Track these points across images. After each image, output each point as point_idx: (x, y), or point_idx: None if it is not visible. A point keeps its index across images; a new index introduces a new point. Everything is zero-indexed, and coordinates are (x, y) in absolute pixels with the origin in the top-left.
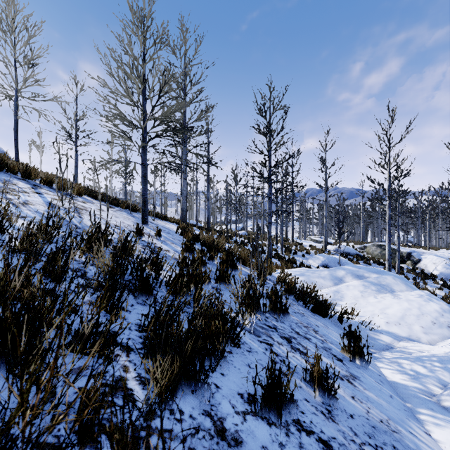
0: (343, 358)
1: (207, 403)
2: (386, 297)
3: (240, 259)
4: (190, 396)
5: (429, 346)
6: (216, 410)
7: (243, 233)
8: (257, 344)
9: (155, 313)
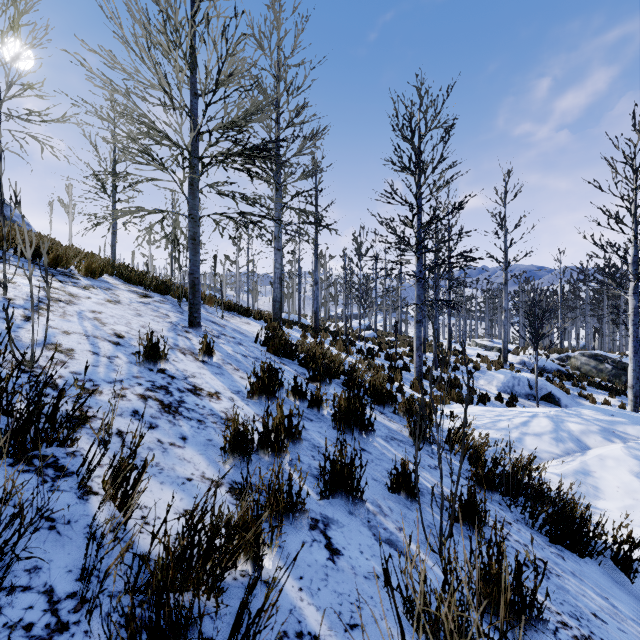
0: None
1: None
2: None
3: (372, 395)
4: None
5: None
6: None
7: (371, 334)
8: None
9: None
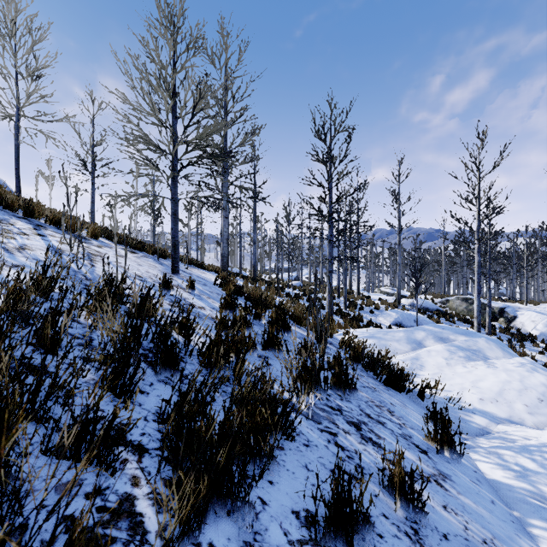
0: (428, 449)
1: (248, 530)
2: (478, 366)
3: (293, 318)
4: (225, 519)
5: (537, 431)
6: (262, 541)
7: (297, 283)
8: (317, 434)
9: (179, 397)
